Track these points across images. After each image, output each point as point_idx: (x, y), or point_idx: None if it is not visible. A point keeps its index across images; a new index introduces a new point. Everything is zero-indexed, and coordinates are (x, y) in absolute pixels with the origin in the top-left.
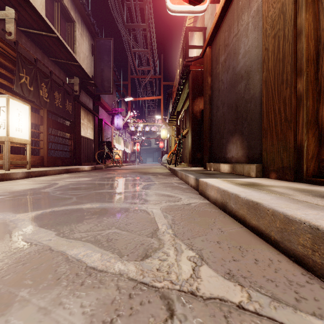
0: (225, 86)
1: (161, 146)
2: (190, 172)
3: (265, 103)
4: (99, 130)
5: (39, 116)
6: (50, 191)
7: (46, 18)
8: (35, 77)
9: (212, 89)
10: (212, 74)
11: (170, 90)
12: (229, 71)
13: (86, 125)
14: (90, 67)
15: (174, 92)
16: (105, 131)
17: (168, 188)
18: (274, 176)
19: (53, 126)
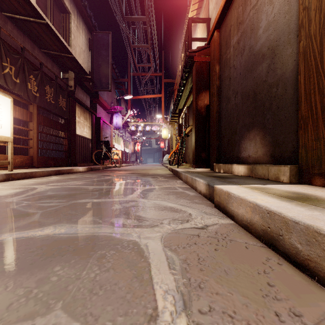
0: (238, 72)
1: (162, 146)
2: (197, 174)
3: (303, 83)
4: (97, 129)
5: (28, 112)
6: (16, 200)
7: (36, 6)
8: (22, 68)
9: (221, 78)
10: (221, 61)
11: (171, 88)
12: (244, 53)
13: (83, 124)
14: (87, 62)
15: (175, 90)
16: (103, 130)
17: (171, 196)
18: (321, 182)
19: (45, 124)
